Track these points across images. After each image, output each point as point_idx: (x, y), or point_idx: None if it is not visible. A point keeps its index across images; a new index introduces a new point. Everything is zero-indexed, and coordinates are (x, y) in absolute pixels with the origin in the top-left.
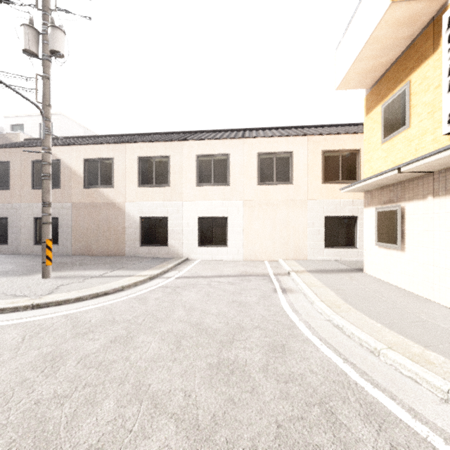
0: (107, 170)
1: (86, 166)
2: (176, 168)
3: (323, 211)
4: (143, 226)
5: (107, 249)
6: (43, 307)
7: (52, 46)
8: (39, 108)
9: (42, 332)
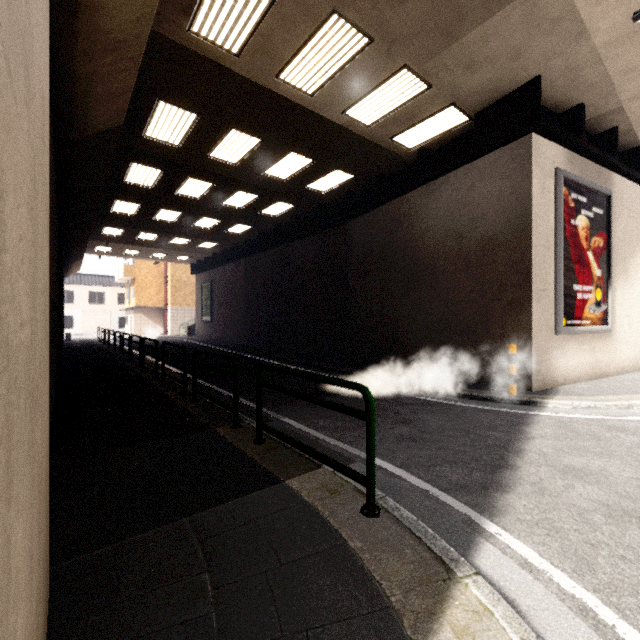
0: None
1: None
2: None
3: (118, 315)
4: None
5: None
6: None
7: None
8: None
9: None
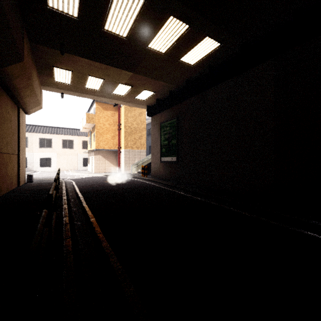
0: None
1: None
2: (30, 141)
3: (82, 156)
4: None
5: None
6: None
7: None
8: None
9: None
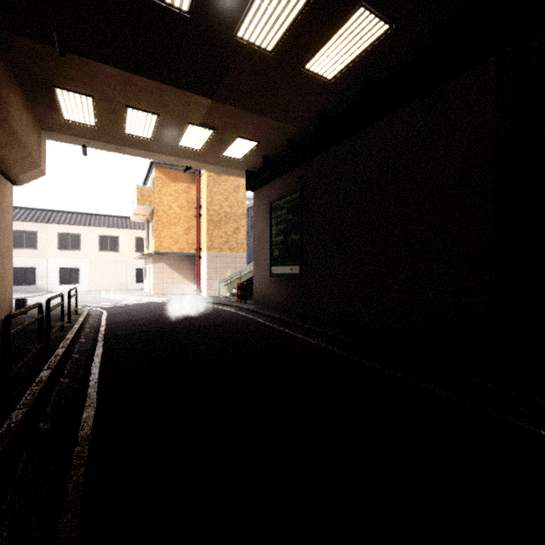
0: None
1: None
2: (42, 239)
3: (136, 266)
4: (15, 273)
5: None
6: None
7: None
8: None
9: None
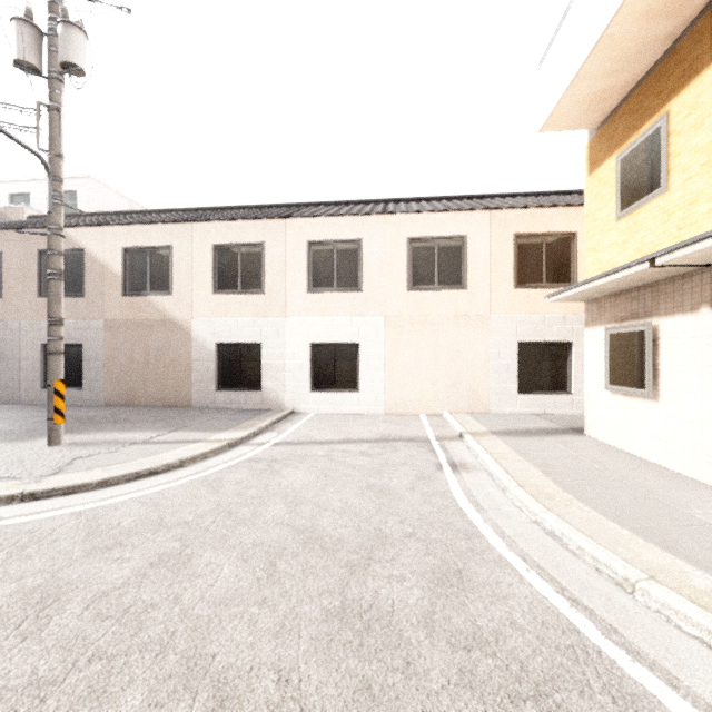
0: (161, 266)
1: (128, 259)
2: (274, 263)
3: (516, 333)
4: (221, 357)
5: (161, 395)
6: (42, 498)
7: (64, 56)
8: (43, 160)
9: (32, 545)
